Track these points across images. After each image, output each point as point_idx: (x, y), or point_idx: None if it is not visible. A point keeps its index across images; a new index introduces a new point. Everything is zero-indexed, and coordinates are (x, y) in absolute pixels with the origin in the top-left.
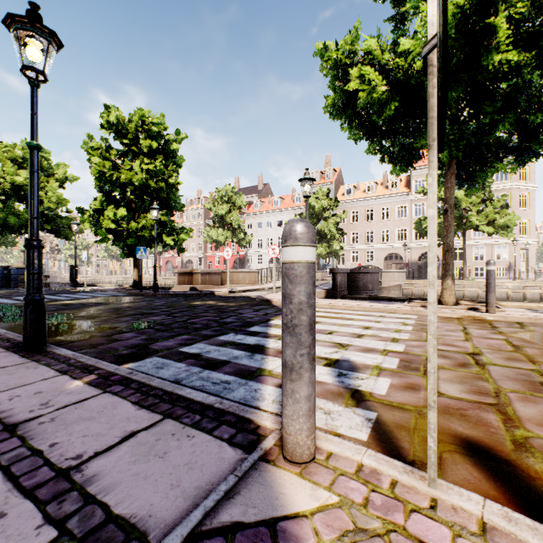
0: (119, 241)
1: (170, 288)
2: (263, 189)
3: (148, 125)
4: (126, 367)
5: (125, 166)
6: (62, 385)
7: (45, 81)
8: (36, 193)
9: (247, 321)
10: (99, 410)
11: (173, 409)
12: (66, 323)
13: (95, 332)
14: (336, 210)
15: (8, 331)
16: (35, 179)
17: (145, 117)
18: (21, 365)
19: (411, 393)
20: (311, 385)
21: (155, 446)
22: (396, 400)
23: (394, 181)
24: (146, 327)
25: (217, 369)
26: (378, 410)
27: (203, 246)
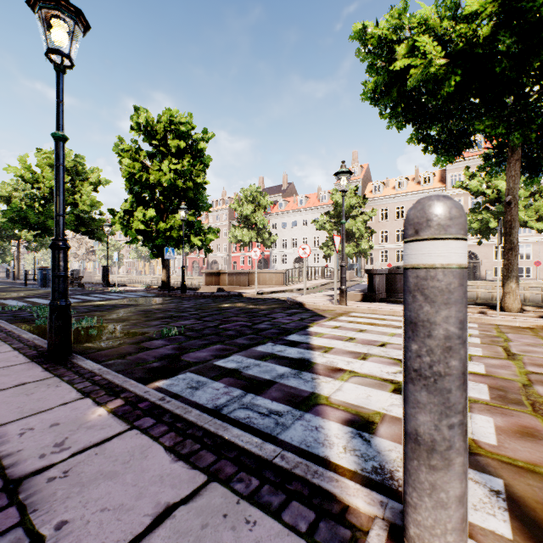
0: (148, 242)
1: (198, 289)
2: (287, 188)
3: (176, 125)
4: (157, 386)
5: (153, 167)
6: (83, 414)
7: (71, 66)
8: (62, 189)
9: (283, 327)
10: (124, 459)
11: (219, 463)
12: (96, 327)
13: (124, 338)
14: (364, 208)
15: (39, 335)
16: (60, 173)
17: (173, 117)
18: (42, 381)
19: (534, 444)
20: (464, 477)
21: (202, 541)
22: (519, 457)
23: (427, 176)
24: (176, 334)
25: (262, 392)
26: (501, 474)
27: (227, 246)
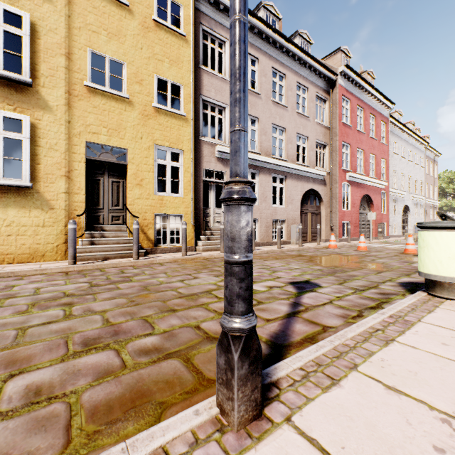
0: None
1: None
2: None
3: None
4: None
5: None
6: None
7: None
8: None
9: None
10: None
11: None
12: None
13: None
14: None
15: None
16: None
17: None
18: None
19: None
20: None
21: None
22: None
23: None
24: None
25: None
26: None
27: None
